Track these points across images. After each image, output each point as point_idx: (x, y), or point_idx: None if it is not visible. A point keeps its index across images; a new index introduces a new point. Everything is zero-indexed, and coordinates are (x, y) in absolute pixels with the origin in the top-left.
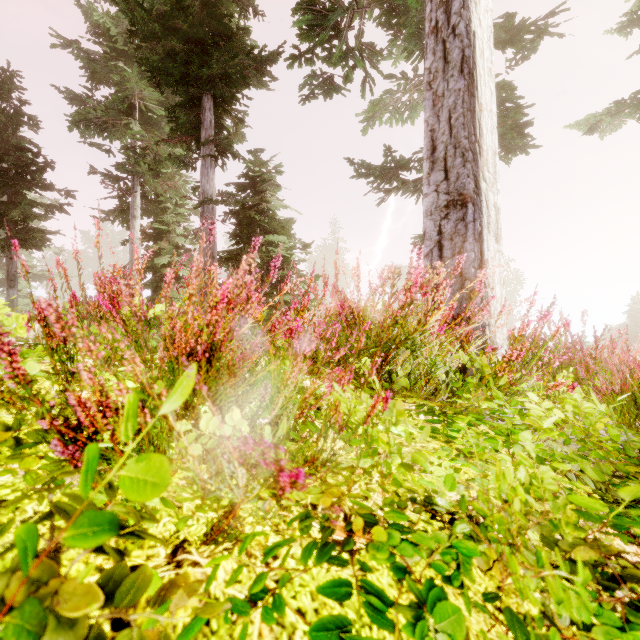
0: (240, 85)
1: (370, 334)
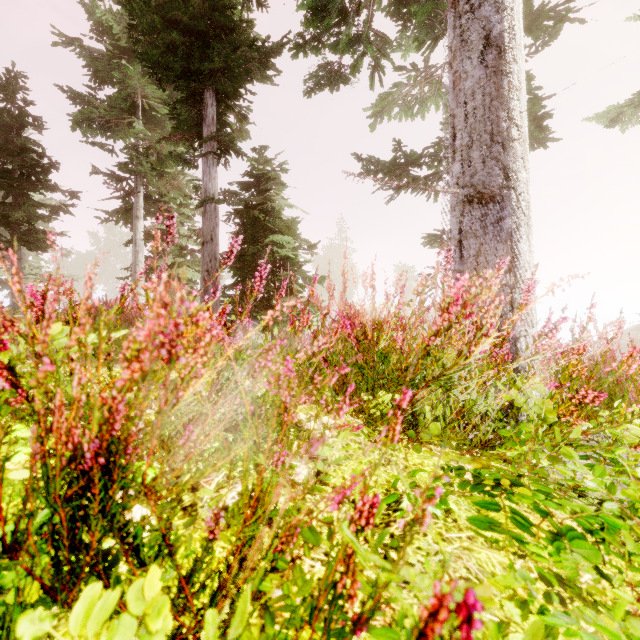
0: (243, 79)
1: (384, 351)
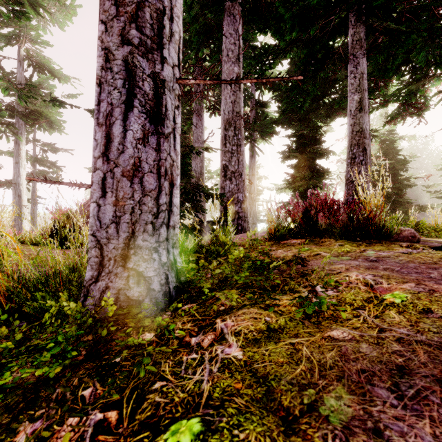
0: None
1: None
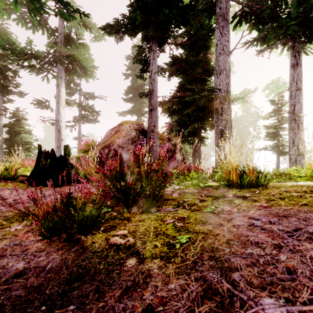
0: (13, 94)
1: None
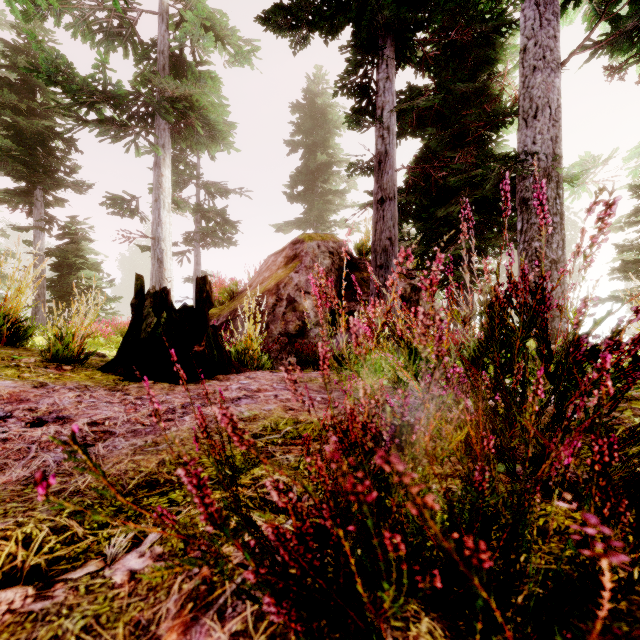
0: (65, 186)
1: None
